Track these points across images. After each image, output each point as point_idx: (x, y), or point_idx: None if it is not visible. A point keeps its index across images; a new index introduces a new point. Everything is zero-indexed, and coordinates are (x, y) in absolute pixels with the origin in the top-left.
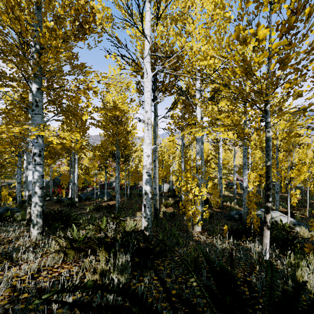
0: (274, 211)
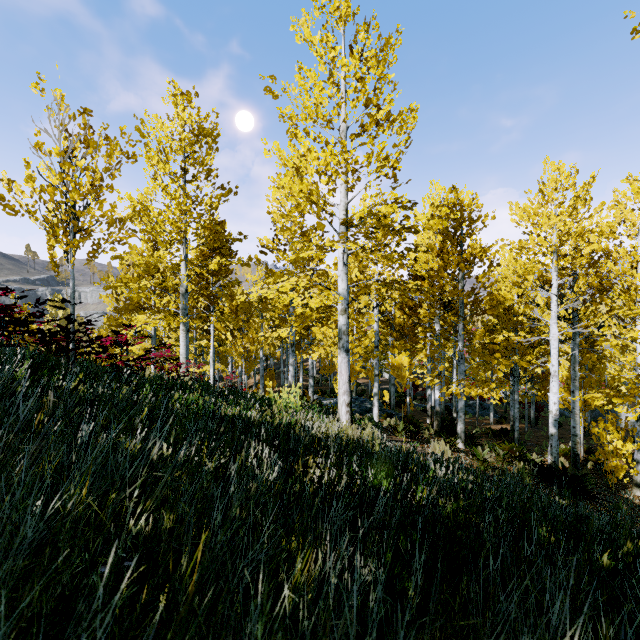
0: None
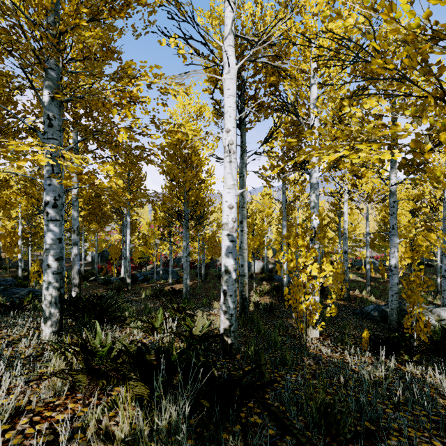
0: (443, 308)
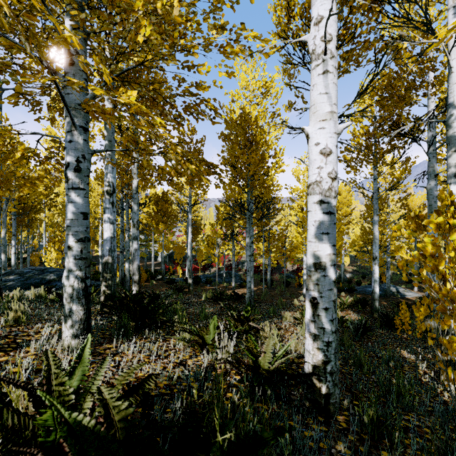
0: None
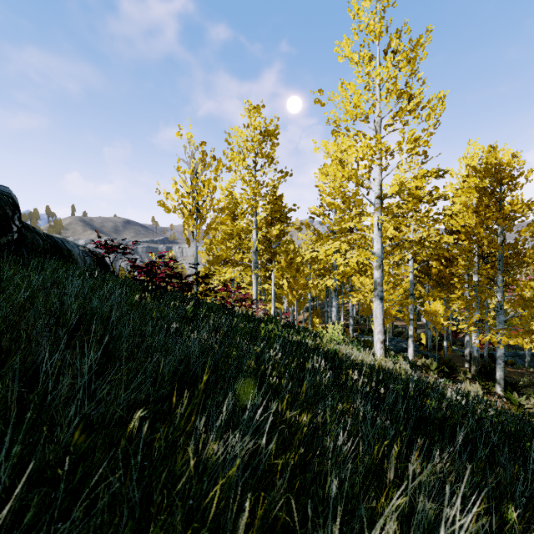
0: None
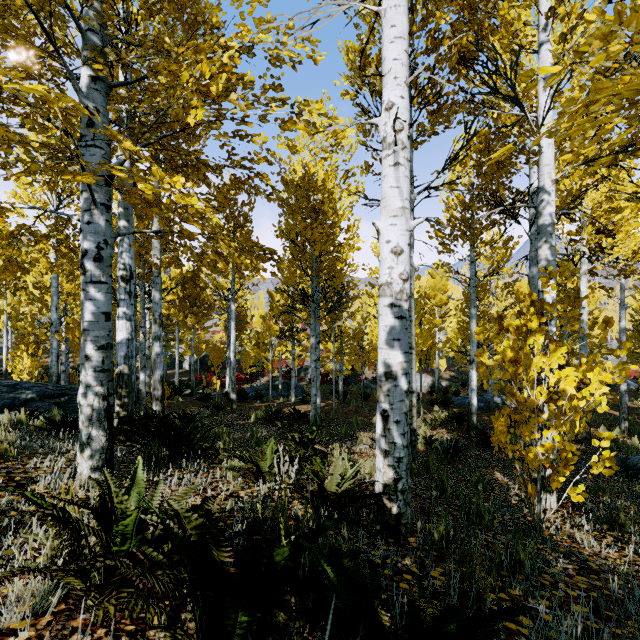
0: None
